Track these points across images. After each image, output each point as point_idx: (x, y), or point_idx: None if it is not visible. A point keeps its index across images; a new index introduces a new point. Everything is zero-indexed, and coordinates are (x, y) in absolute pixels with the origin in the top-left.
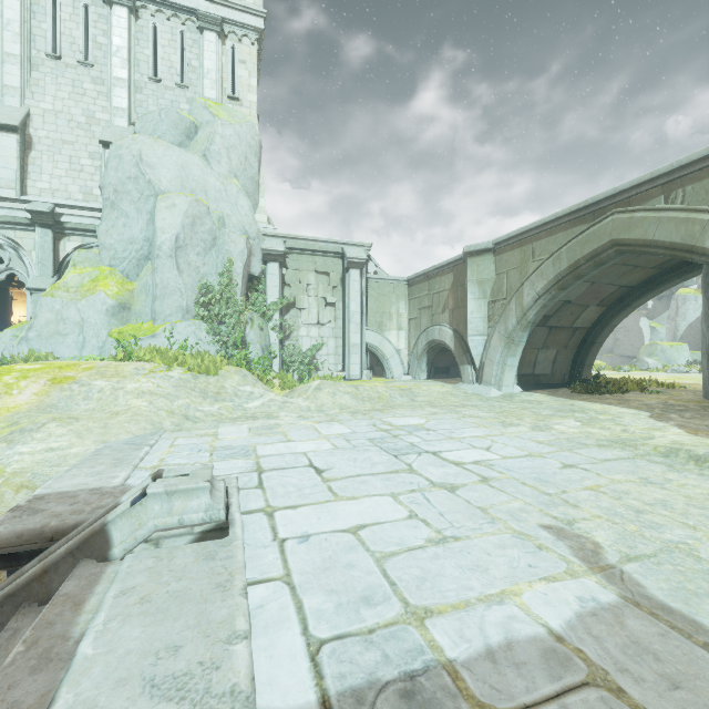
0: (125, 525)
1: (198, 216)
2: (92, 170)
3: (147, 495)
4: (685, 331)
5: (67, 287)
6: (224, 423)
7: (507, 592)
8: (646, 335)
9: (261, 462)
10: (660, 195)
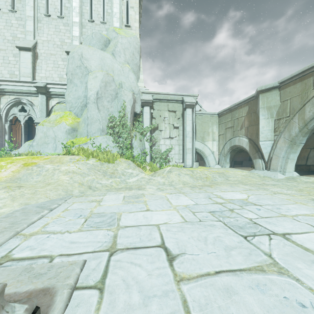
0: None
1: (108, 82)
2: (63, 66)
3: None
4: None
5: (49, 121)
6: (110, 192)
7: None
8: None
9: (119, 235)
10: None
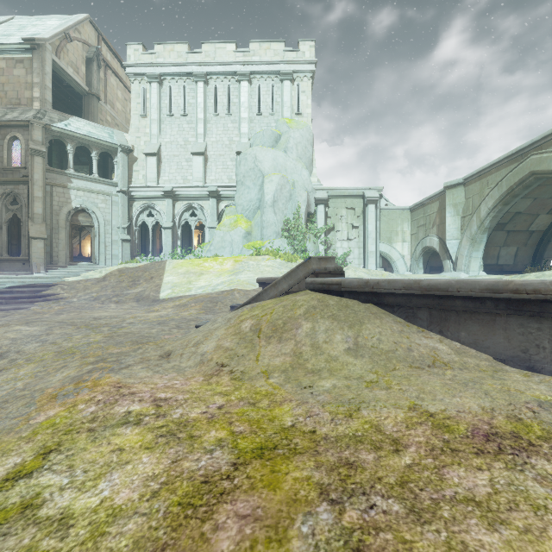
0: None
1: (283, 184)
2: (232, 167)
3: None
4: None
5: (225, 225)
6: None
7: None
8: None
9: None
10: None
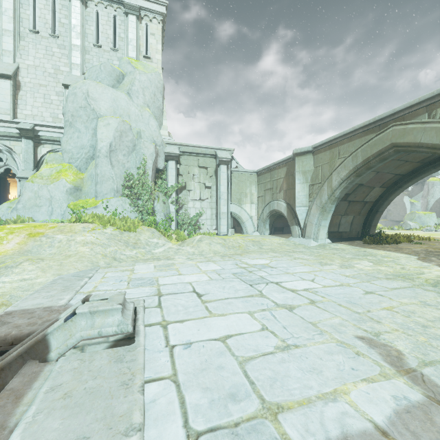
0: (60, 336)
1: (124, 131)
2: (58, 102)
3: (76, 314)
4: (433, 205)
5: (41, 176)
6: (138, 263)
7: (339, 391)
8: (407, 207)
9: (161, 289)
10: (425, 113)
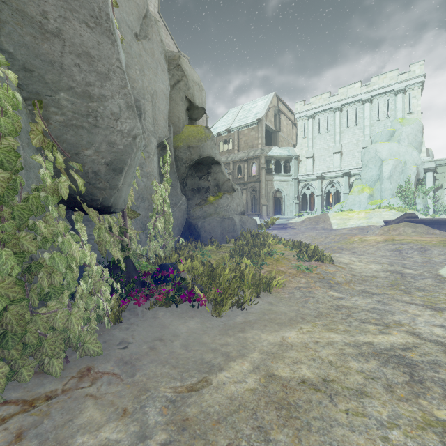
0: None
1: (397, 164)
2: (358, 156)
3: None
4: None
5: (354, 192)
6: None
7: None
8: None
9: None
10: None
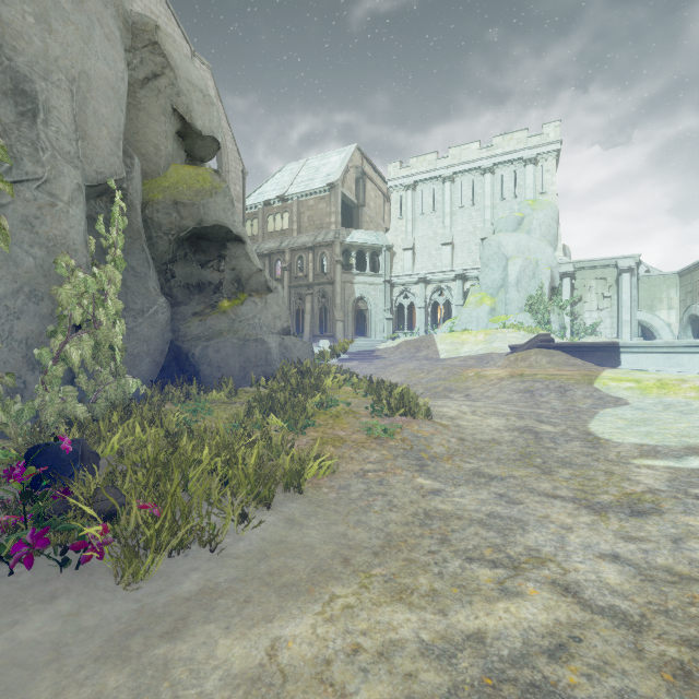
0: None
1: (526, 265)
2: (476, 251)
3: None
4: None
5: (471, 303)
6: None
7: None
8: None
9: None
10: None
